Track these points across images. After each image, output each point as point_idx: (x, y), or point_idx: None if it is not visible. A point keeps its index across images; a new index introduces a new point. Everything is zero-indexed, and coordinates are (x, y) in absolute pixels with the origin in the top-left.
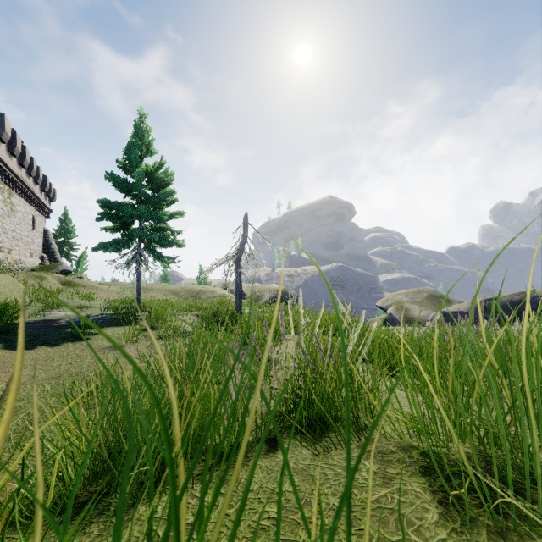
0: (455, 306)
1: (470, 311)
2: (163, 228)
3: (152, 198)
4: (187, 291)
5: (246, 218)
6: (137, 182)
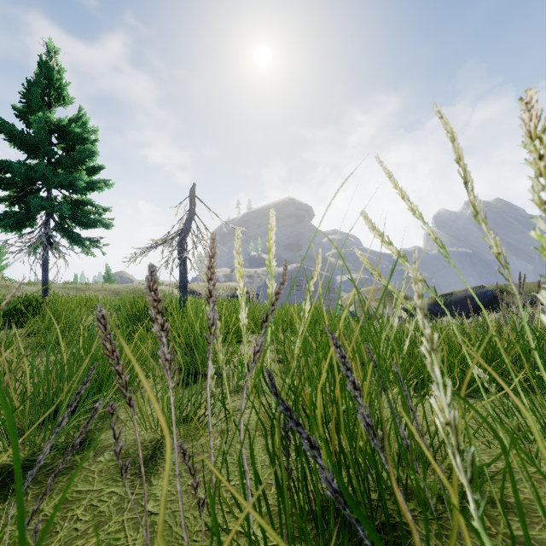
0: (414, 303)
1: (518, 286)
2: (83, 201)
3: (63, 158)
4: (131, 291)
5: (194, 191)
6: (37, 132)
